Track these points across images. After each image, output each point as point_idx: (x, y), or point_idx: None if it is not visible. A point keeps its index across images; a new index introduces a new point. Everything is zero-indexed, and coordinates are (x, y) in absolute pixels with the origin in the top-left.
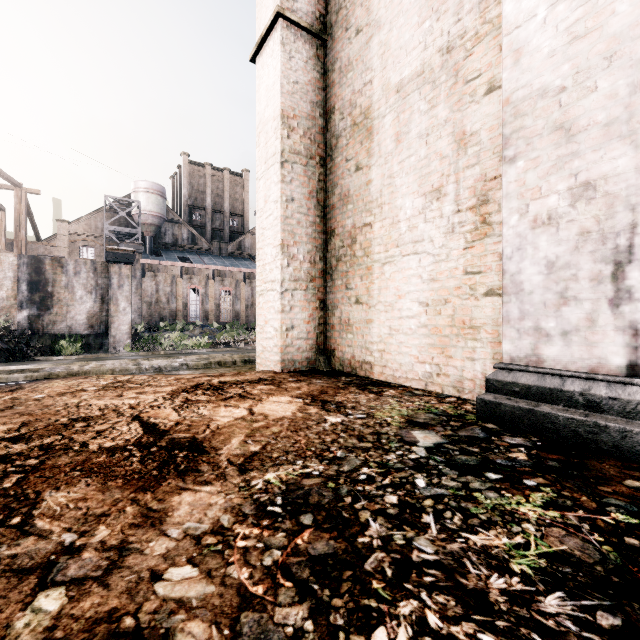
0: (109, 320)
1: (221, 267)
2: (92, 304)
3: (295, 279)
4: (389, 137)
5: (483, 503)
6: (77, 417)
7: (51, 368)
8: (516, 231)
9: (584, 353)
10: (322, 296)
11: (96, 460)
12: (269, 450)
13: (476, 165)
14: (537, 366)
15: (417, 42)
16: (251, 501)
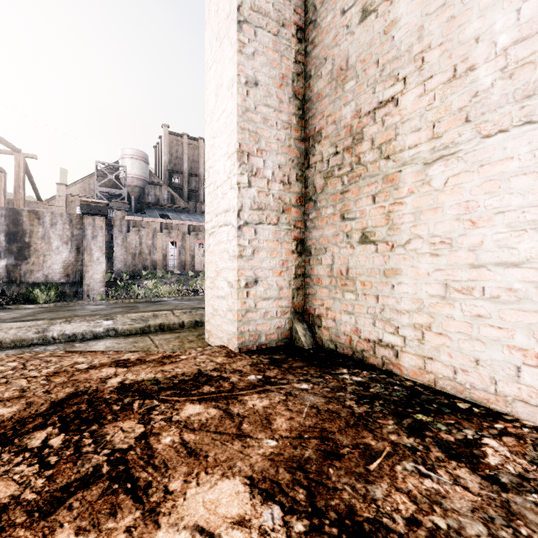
0: (83, 269)
1: (196, 223)
2: (68, 254)
3: (260, 207)
4: None
5: None
6: None
7: None
8: None
9: None
10: (300, 234)
11: None
12: None
13: None
14: None
15: None
16: None
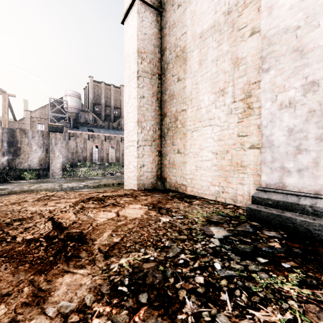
0: (50, 161)
1: (109, 134)
2: (41, 153)
3: (145, 140)
4: (195, 62)
5: (259, 282)
6: (16, 218)
7: (12, 188)
8: (269, 111)
9: (311, 182)
10: (159, 149)
11: (17, 249)
12: (125, 241)
13: (244, 76)
14: (282, 189)
15: (211, 9)
16: (108, 282)
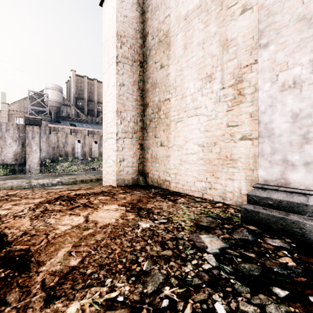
0: (26, 156)
1: (92, 129)
2: (16, 147)
3: (125, 131)
4: (180, 47)
5: None
6: None
7: None
8: (268, 94)
9: None
10: (141, 142)
11: None
12: (86, 264)
13: (234, 59)
14: (285, 186)
15: None
16: None
